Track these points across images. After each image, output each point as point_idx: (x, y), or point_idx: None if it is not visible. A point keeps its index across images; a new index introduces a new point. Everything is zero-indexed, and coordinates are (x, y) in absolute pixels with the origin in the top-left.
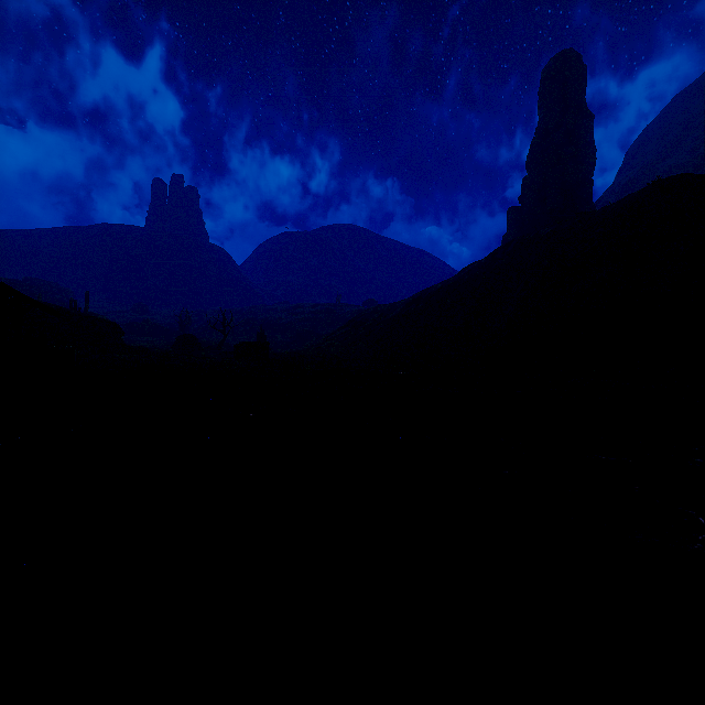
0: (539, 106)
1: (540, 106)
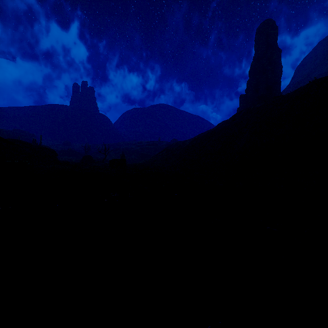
0: (255, 46)
1: (255, 46)
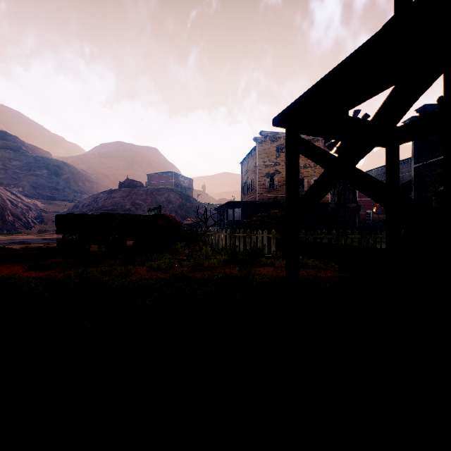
0: None
1: None
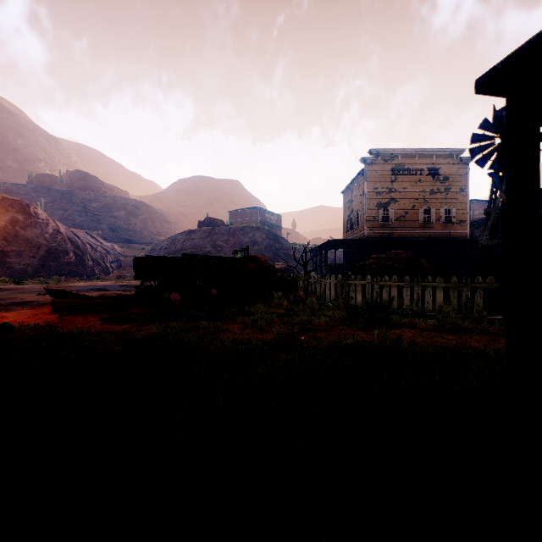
0: None
1: None
